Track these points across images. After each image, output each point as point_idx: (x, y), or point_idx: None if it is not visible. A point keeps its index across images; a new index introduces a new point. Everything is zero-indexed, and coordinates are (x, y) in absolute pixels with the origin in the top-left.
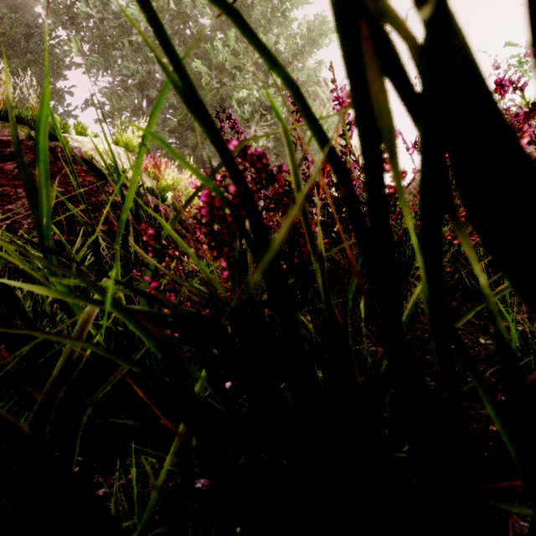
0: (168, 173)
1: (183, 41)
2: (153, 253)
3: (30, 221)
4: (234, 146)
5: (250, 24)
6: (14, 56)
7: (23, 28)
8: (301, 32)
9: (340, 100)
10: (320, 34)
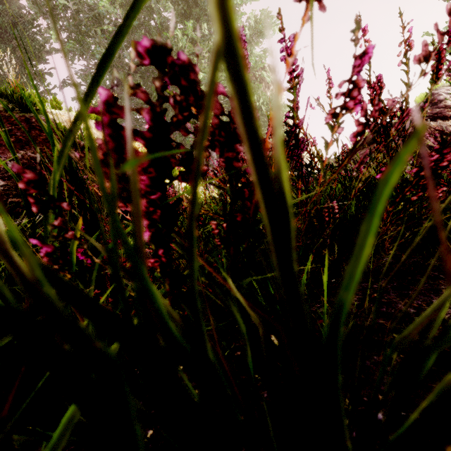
0: (134, 143)
1: (149, 31)
2: (38, 206)
3: (5, 183)
4: (144, 47)
5: (206, 17)
6: (1, 42)
7: (9, 18)
8: (249, 25)
9: (288, 50)
10: (265, 26)
